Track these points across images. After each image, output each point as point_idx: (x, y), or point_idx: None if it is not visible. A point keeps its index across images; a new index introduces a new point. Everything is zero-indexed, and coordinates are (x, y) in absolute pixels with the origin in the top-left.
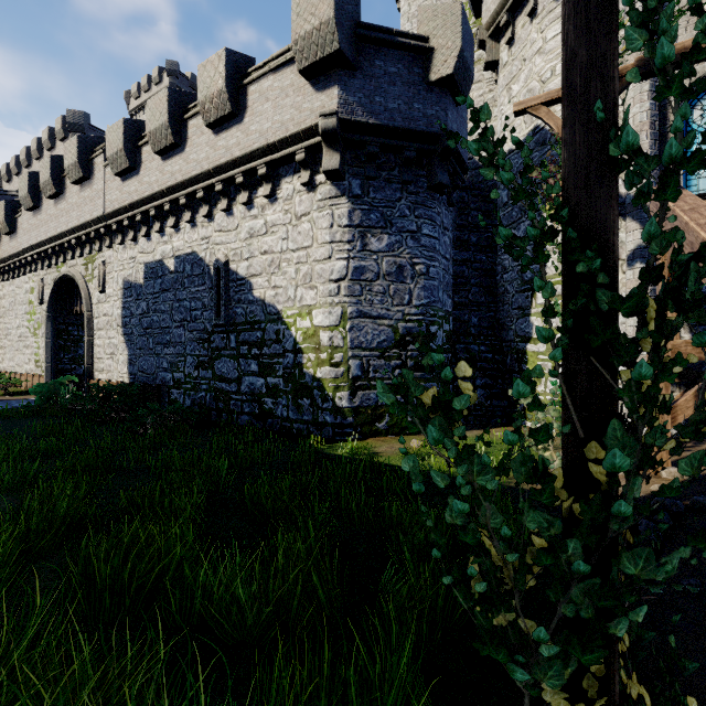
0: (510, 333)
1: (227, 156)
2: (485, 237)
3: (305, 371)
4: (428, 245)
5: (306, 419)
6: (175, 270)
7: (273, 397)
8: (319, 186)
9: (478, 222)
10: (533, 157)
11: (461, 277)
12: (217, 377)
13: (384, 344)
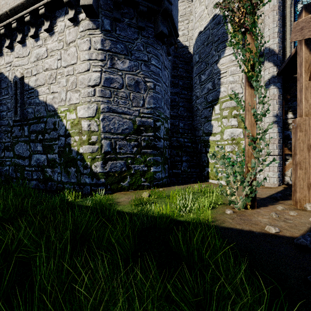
0: (200, 132)
1: (18, 1)
2: (187, 83)
3: (72, 148)
4: (155, 71)
5: (72, 181)
6: None
7: (51, 167)
8: (81, 22)
9: (183, 74)
10: (213, 32)
11: (174, 101)
12: (16, 156)
13: (126, 131)
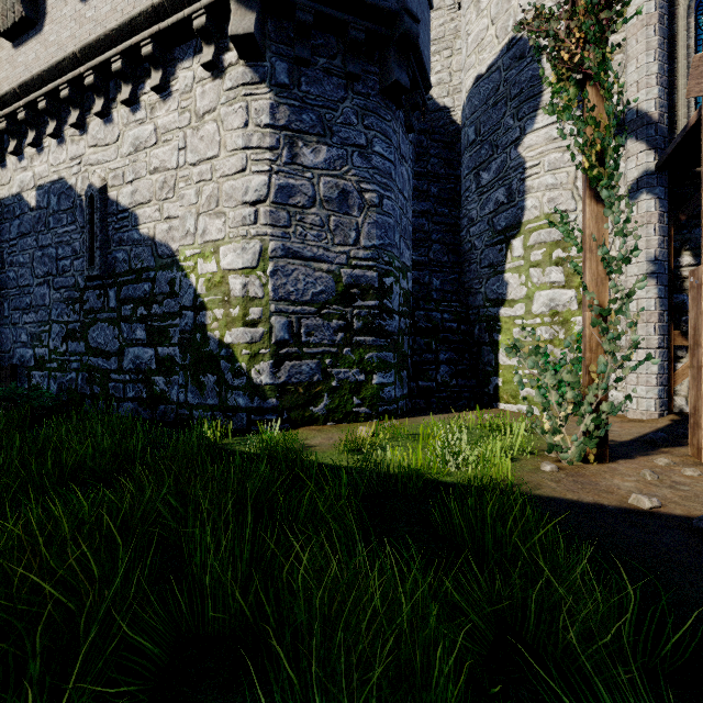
0: (478, 298)
1: (99, 30)
2: (447, 189)
3: (208, 334)
4: (381, 168)
5: (210, 404)
6: (37, 206)
7: (165, 375)
8: (228, 69)
9: (438, 171)
10: (508, 77)
11: (420, 231)
12: (92, 351)
13: (322, 297)
